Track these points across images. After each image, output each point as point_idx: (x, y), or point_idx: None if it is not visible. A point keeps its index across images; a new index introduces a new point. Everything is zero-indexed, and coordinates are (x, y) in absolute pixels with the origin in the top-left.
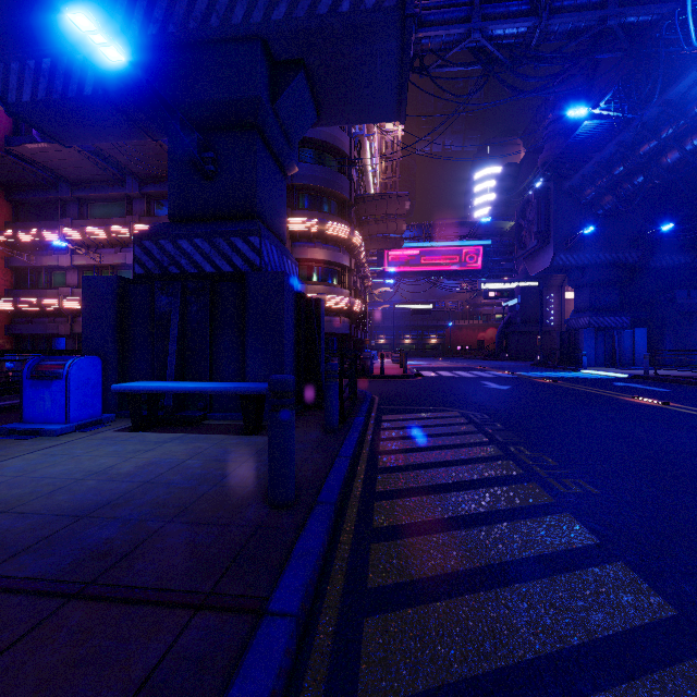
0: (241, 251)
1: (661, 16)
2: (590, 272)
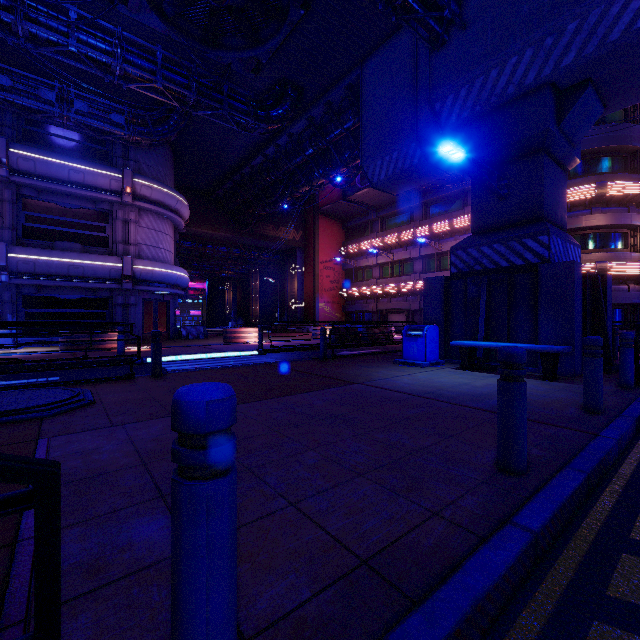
0: (531, 248)
1: None
2: None
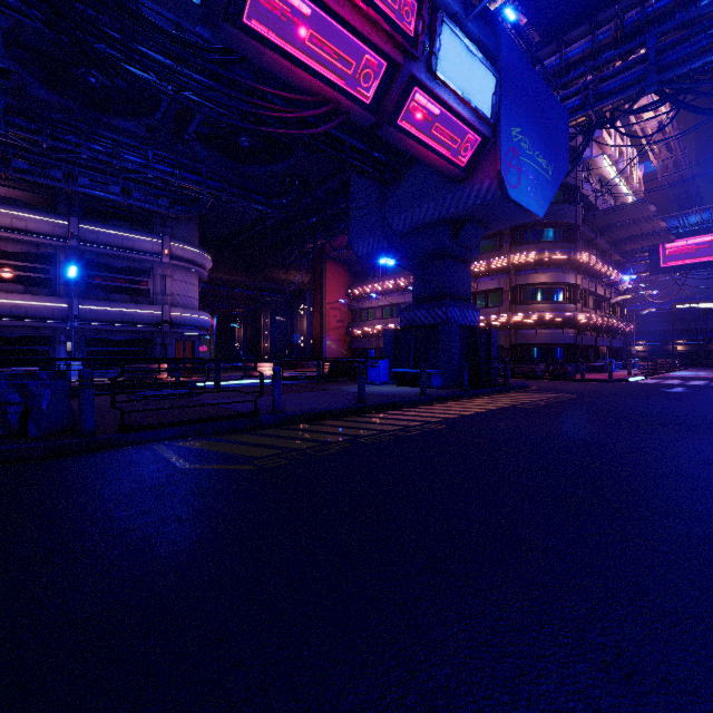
0: (438, 314)
1: None
2: None
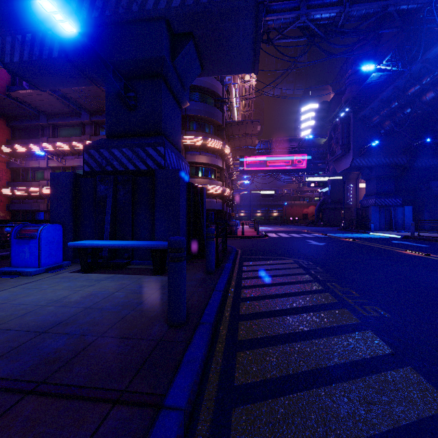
0: (152, 156)
1: (423, 5)
2: (376, 170)
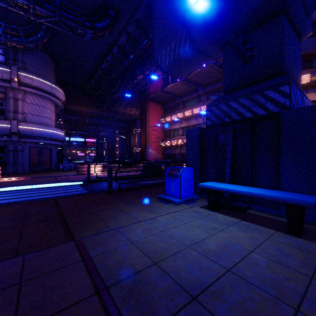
0: (272, 98)
1: None
2: None
